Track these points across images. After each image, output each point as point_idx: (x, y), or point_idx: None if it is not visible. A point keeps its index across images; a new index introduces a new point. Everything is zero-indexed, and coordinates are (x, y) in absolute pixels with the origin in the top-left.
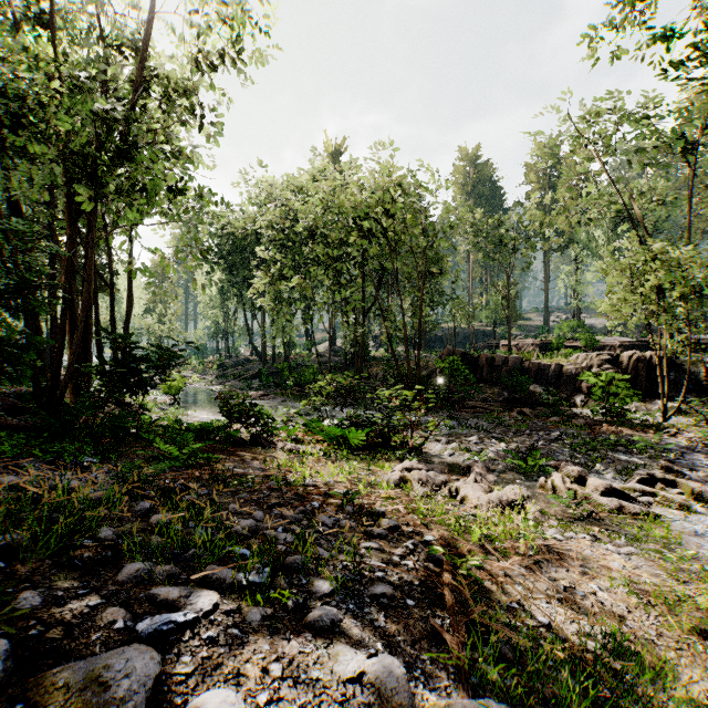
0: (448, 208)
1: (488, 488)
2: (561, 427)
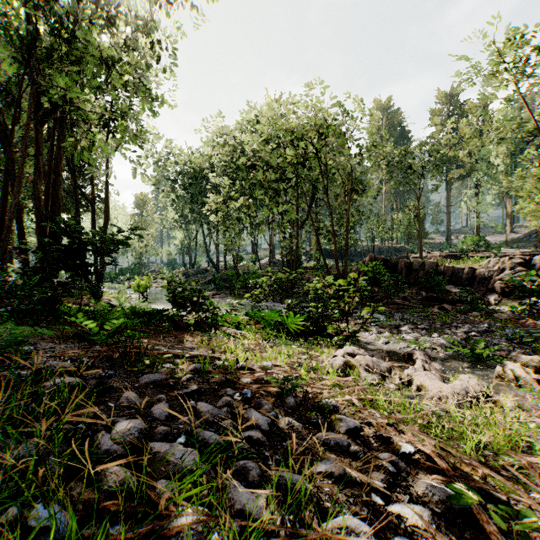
0: (372, 131)
1: (439, 377)
2: (484, 321)
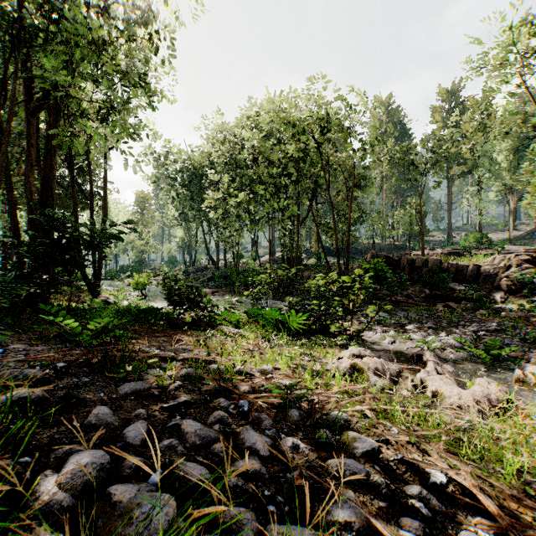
0: (374, 125)
1: (454, 381)
2: (492, 319)
